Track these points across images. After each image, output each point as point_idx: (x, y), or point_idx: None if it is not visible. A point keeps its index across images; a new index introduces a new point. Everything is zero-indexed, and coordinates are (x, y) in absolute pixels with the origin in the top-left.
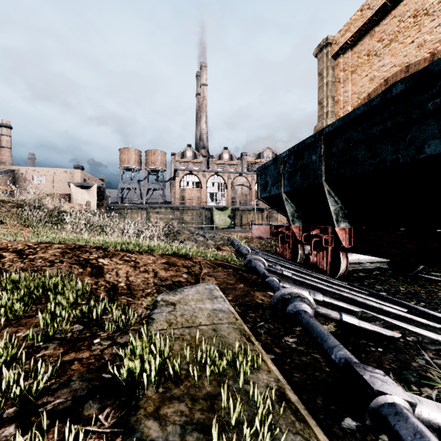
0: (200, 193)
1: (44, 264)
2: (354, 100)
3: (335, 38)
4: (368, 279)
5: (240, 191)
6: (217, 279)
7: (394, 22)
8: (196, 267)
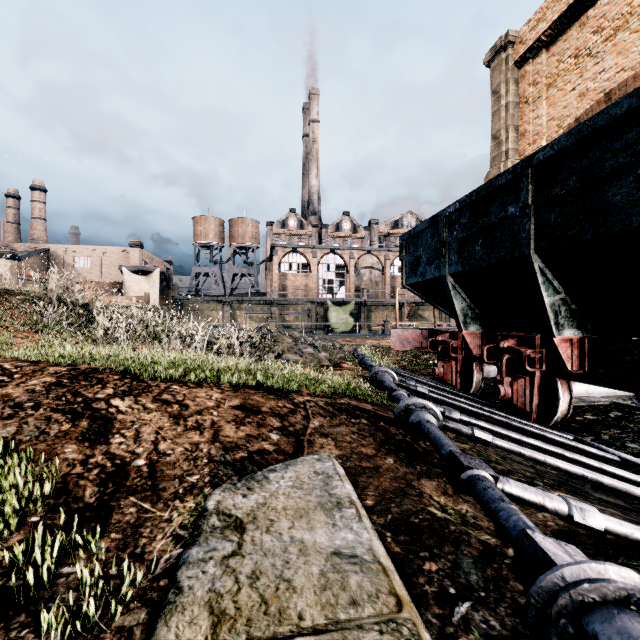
0: (309, 280)
1: None
2: (552, 129)
3: (519, 33)
4: (607, 428)
5: (368, 277)
6: (339, 444)
7: None
8: (298, 415)
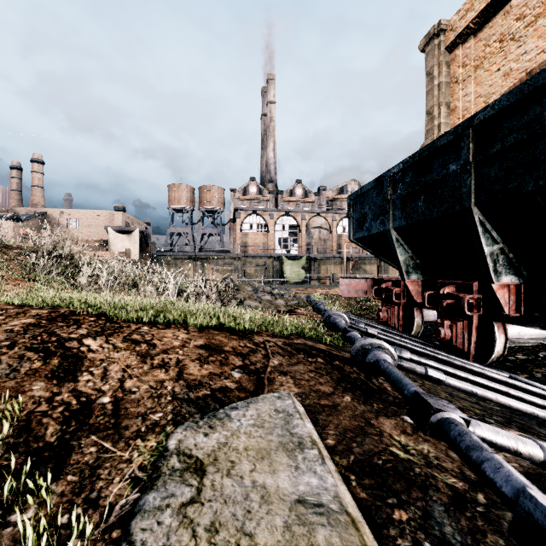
0: (267, 238)
1: None
2: (479, 105)
3: (450, 22)
4: (538, 367)
5: (318, 236)
6: (297, 382)
7: None
8: (258, 355)
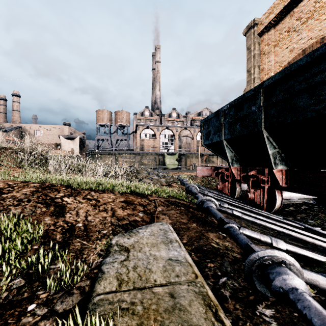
0: (155, 142)
1: (11, 204)
2: (276, 67)
3: (260, 19)
4: (300, 213)
5: (185, 141)
6: (170, 218)
7: (310, 3)
8: (151, 205)
